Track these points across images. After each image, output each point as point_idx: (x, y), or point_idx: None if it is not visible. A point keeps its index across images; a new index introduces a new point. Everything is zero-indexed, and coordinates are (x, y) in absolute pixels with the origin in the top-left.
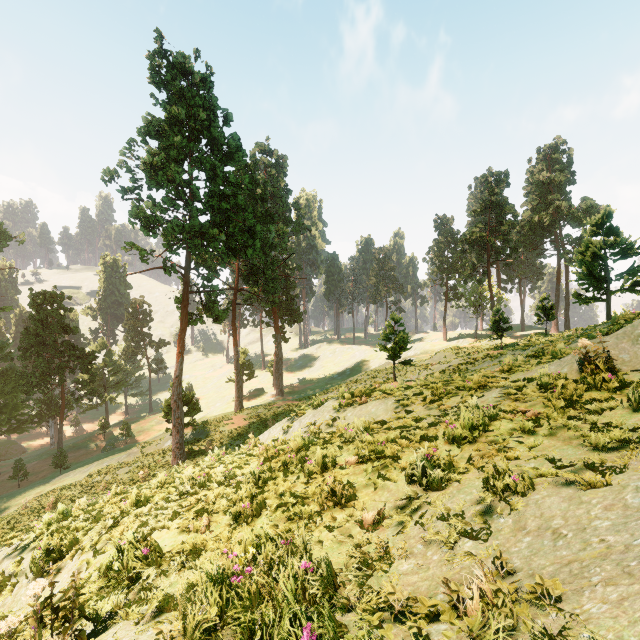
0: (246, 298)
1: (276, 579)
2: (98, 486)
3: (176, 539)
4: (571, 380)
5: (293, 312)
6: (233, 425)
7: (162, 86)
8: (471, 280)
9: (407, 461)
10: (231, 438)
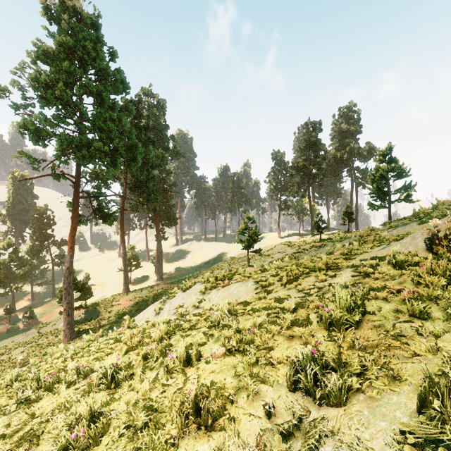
0: (133, 206)
1: None
2: None
3: None
4: (423, 258)
5: (170, 217)
6: (120, 306)
7: (53, 19)
8: (297, 195)
9: (281, 353)
10: (117, 316)
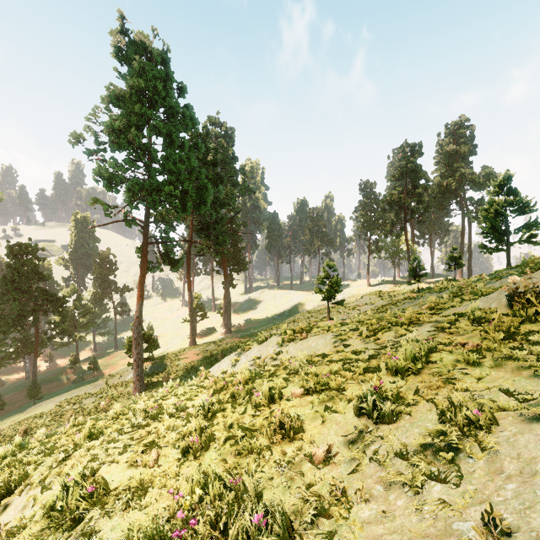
0: (199, 249)
1: (224, 527)
2: (66, 415)
3: (124, 474)
4: (501, 314)
5: (240, 262)
6: (187, 359)
7: (124, 60)
8: (391, 235)
9: (352, 393)
10: (185, 371)
